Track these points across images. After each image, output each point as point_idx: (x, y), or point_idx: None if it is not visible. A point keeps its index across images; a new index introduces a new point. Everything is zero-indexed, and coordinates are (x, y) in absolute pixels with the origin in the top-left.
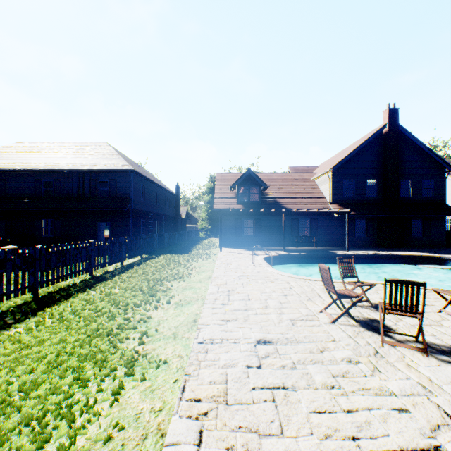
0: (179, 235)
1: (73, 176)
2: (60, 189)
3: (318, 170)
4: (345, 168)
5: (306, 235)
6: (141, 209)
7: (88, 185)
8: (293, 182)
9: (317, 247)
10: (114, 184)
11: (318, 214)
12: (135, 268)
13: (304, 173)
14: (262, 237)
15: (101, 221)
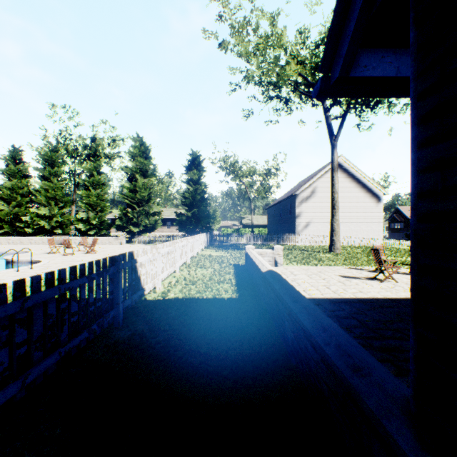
0: None
1: None
2: None
3: None
4: None
5: None
6: None
7: None
8: None
9: None
10: None
11: None
12: None
13: None
14: None
15: None
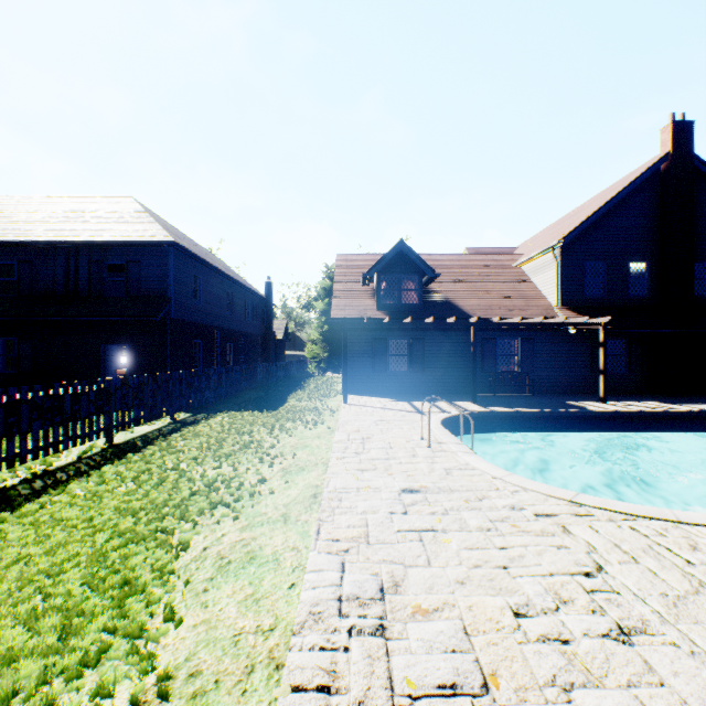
0: (267, 370)
1: (56, 255)
2: (30, 279)
3: (523, 251)
4: (587, 239)
5: (512, 370)
6: (192, 320)
7: (85, 273)
8: (481, 269)
9: (533, 394)
10: (136, 270)
11: (535, 329)
12: (126, 459)
13: (499, 255)
14: (426, 375)
15: (110, 343)
